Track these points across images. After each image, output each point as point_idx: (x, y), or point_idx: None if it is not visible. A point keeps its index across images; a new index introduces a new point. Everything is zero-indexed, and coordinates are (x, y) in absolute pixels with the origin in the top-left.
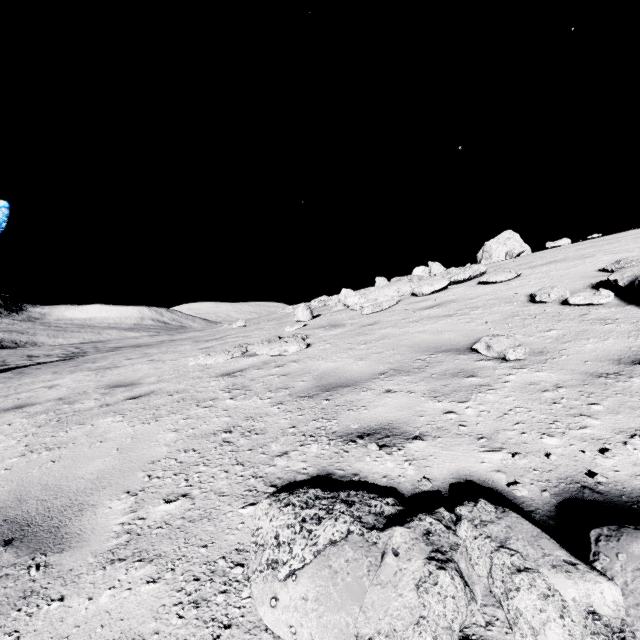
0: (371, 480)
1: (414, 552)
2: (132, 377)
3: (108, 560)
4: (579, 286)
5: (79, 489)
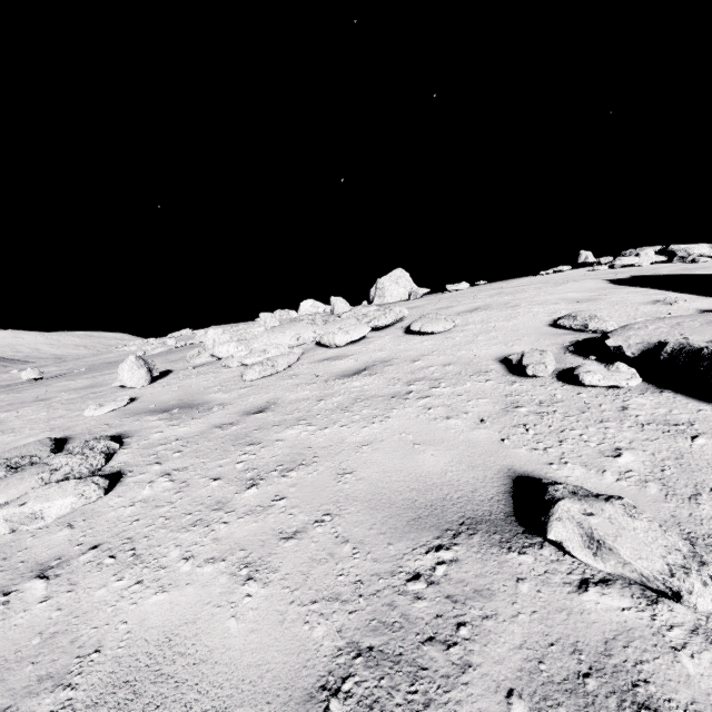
0: None
1: None
2: None
3: None
4: (552, 348)
5: None
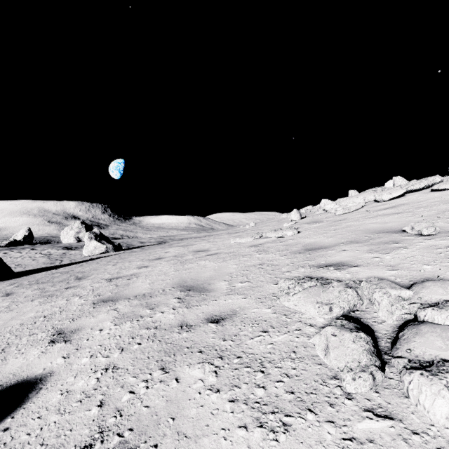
0: (329, 278)
1: (340, 286)
2: (203, 248)
3: (226, 294)
4: None
5: (205, 279)
